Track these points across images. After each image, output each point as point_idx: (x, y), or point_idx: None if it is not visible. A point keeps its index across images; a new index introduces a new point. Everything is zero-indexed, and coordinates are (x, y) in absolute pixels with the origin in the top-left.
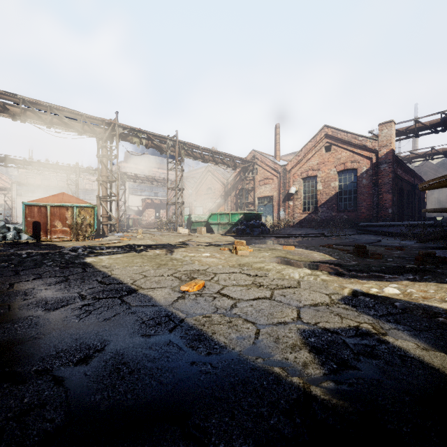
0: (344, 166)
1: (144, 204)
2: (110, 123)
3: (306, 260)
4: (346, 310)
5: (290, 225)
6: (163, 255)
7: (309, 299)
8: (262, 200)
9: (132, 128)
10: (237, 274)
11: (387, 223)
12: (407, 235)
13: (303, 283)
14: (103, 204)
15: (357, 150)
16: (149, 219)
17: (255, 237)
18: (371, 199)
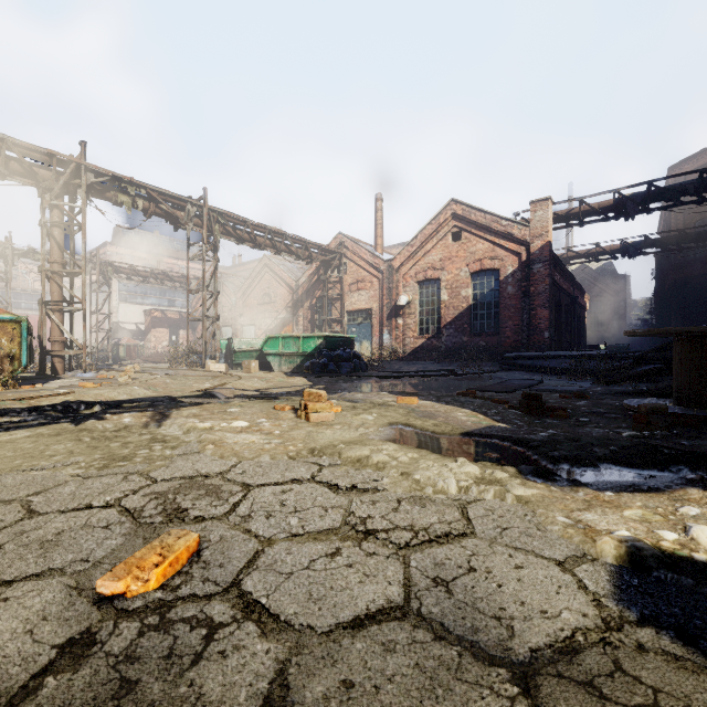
0: (481, 265)
1: (148, 320)
2: (69, 161)
3: (453, 432)
4: (678, 668)
5: (398, 357)
6: (136, 429)
7: (533, 607)
8: (355, 315)
9: (115, 176)
10: (305, 486)
11: (545, 354)
12: (578, 371)
13: (476, 515)
14: (54, 318)
15: (500, 240)
16: (157, 346)
17: (345, 377)
18: (519, 316)
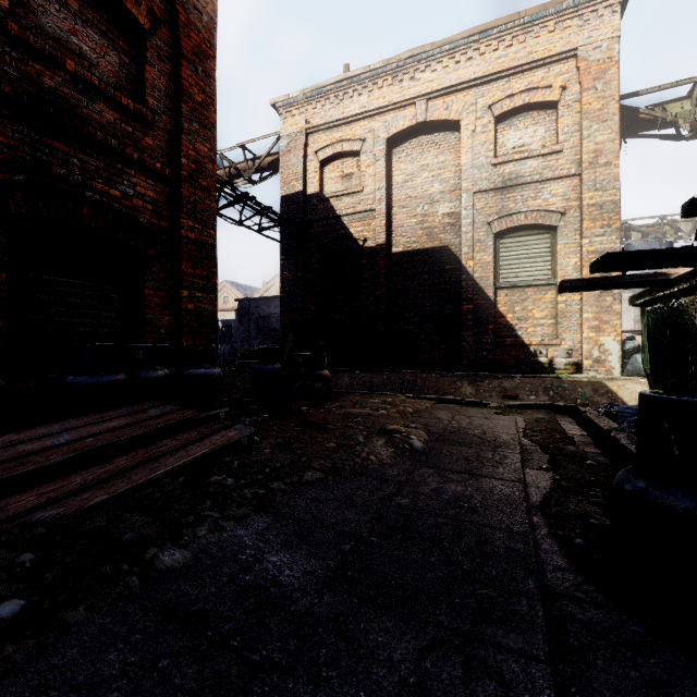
0: None
1: None
2: None
3: None
4: None
5: None
6: None
7: None
8: None
9: None
10: None
11: None
12: None
13: None
14: None
15: None
16: None
17: None
18: None
